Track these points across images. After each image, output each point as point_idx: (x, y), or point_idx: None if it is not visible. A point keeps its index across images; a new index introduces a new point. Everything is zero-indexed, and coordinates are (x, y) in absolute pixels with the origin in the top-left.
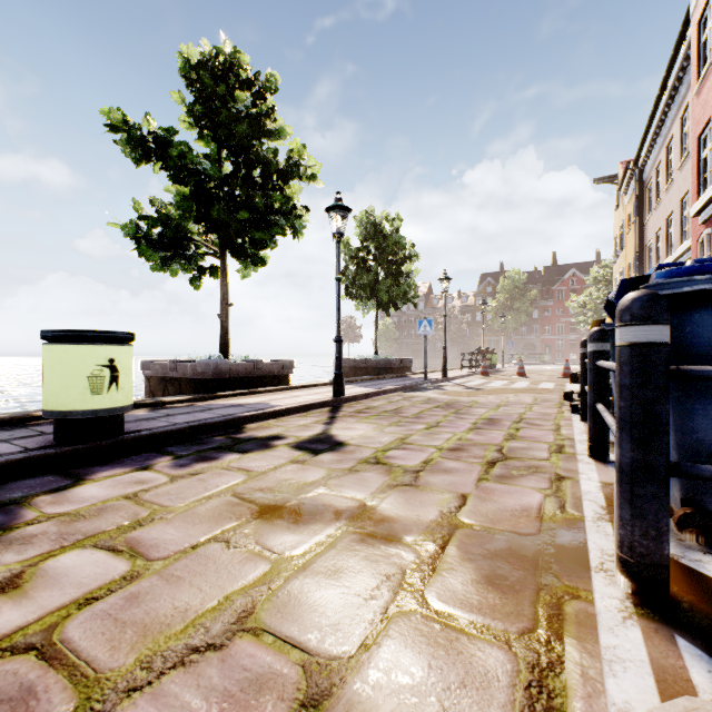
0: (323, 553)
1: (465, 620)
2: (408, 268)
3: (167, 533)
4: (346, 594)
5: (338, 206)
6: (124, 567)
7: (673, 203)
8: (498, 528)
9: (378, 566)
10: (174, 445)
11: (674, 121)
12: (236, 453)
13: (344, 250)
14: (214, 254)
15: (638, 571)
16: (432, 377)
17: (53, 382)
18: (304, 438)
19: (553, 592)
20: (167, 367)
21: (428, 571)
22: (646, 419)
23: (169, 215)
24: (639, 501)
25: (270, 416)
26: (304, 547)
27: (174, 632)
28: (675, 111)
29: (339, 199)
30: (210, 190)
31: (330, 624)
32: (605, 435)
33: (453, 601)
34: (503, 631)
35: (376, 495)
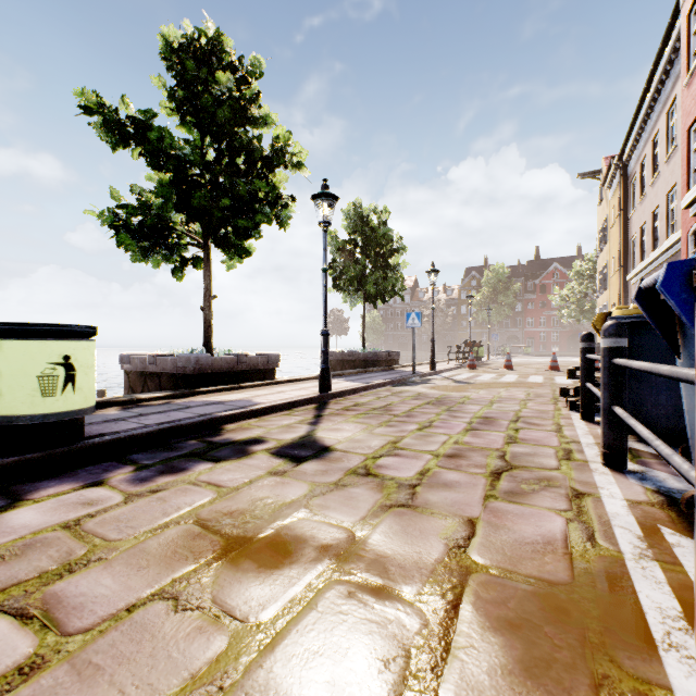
0: (299, 618)
1: None
2: (396, 261)
3: (100, 584)
4: None
5: (325, 193)
6: (25, 649)
7: (659, 196)
8: (521, 573)
9: (373, 643)
10: (140, 451)
11: (661, 115)
12: (208, 462)
13: (331, 243)
14: (197, 244)
15: None
16: (420, 370)
17: None
18: (286, 442)
19: (618, 691)
20: (146, 361)
21: (441, 651)
22: None
23: (149, 203)
24: None
25: (252, 415)
26: (275, 608)
27: None
28: (662, 105)
29: (326, 187)
30: (191, 177)
31: None
32: (622, 441)
33: None
34: None
35: (367, 521)
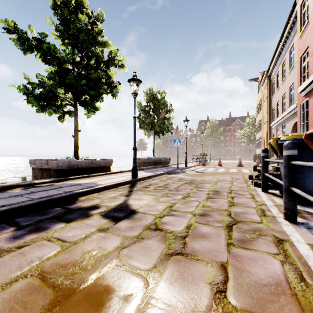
0: None
1: None
2: (169, 116)
3: None
4: None
5: (134, 78)
6: None
7: (286, 88)
8: None
9: None
10: (24, 216)
11: (286, 52)
12: (63, 222)
13: (138, 106)
14: (71, 104)
15: None
16: (180, 166)
17: None
18: (111, 208)
19: None
20: (43, 163)
21: None
22: None
23: (44, 82)
24: None
25: (95, 191)
26: None
27: None
28: (287, 48)
29: (135, 75)
30: (66, 69)
31: None
32: (295, 206)
33: None
34: None
35: (157, 269)
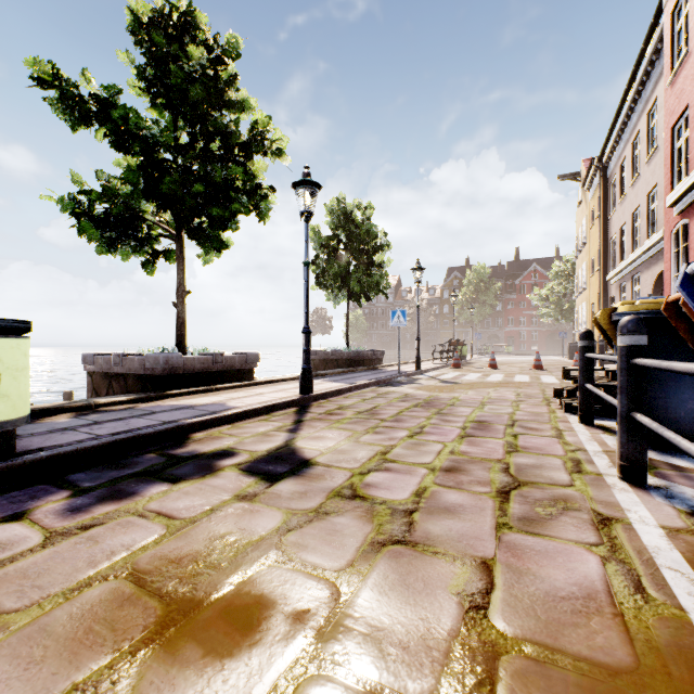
0: None
1: None
2: (380, 258)
3: None
4: None
5: (306, 181)
6: None
7: (640, 197)
8: (567, 653)
9: None
10: (83, 470)
11: (641, 116)
12: (164, 482)
13: (314, 238)
14: (169, 236)
15: None
16: (405, 370)
17: None
18: (260, 455)
19: None
20: (111, 362)
21: None
22: None
23: (114, 189)
24: None
25: (224, 421)
26: None
27: None
28: (642, 106)
29: (308, 174)
30: (161, 161)
31: None
32: (643, 453)
33: None
34: None
35: (355, 568)
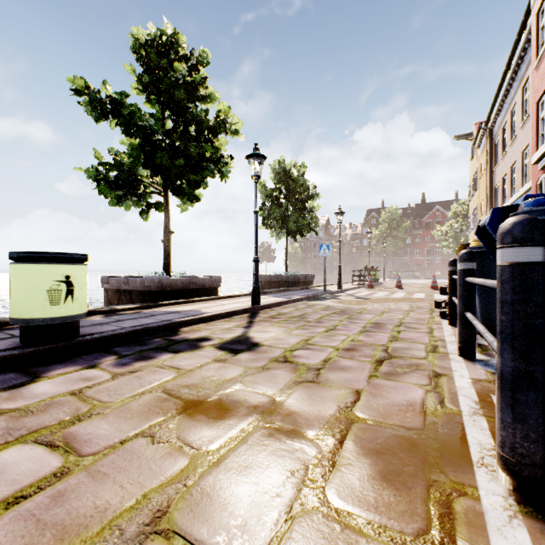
0: (235, 448)
1: (363, 520)
2: (311, 204)
3: (101, 428)
4: (254, 491)
5: (256, 154)
6: (56, 463)
7: (516, 154)
8: (389, 423)
9: (284, 462)
10: (120, 346)
11: (517, 91)
12: (170, 353)
13: (261, 191)
14: (159, 192)
15: (519, 470)
16: (329, 289)
17: (18, 294)
18: (226, 340)
19: (442, 488)
20: (121, 282)
21: (329, 466)
22: (527, 332)
23: (123, 161)
24: (520, 406)
25: (201, 321)
26: (219, 442)
27: (90, 535)
28: (518, 83)
29: (257, 149)
30: (155, 142)
31: (238, 525)
32: (473, 338)
33: (351, 498)
34: (399, 532)
35: (284, 391)
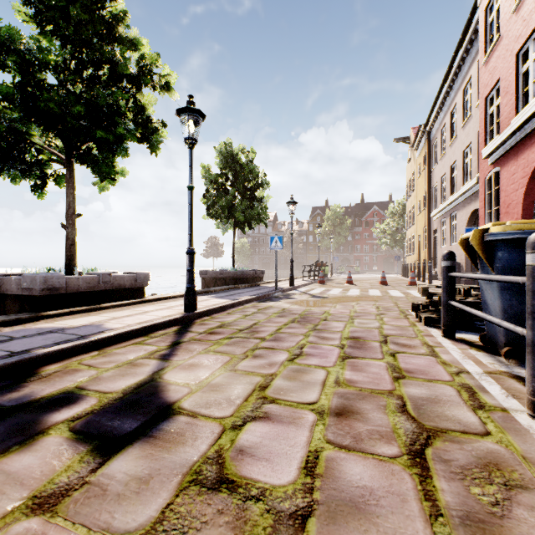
0: None
1: None
2: (261, 194)
3: None
4: None
5: (190, 108)
6: None
7: (457, 153)
8: None
9: None
10: None
11: (458, 92)
12: None
13: (205, 175)
14: (60, 161)
15: None
16: (281, 286)
17: None
18: (111, 399)
19: None
20: None
21: None
22: None
23: None
24: None
25: (91, 347)
26: None
27: None
28: (459, 85)
29: (192, 103)
30: (42, 81)
31: None
32: None
33: None
34: None
35: None
